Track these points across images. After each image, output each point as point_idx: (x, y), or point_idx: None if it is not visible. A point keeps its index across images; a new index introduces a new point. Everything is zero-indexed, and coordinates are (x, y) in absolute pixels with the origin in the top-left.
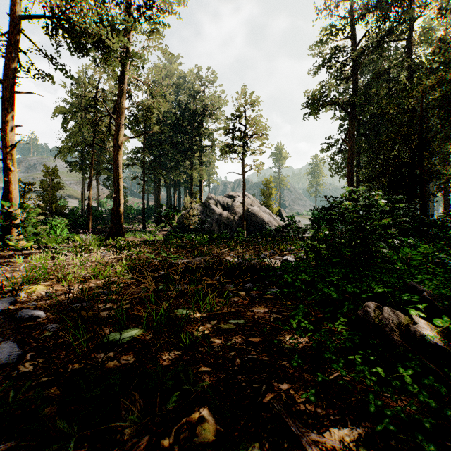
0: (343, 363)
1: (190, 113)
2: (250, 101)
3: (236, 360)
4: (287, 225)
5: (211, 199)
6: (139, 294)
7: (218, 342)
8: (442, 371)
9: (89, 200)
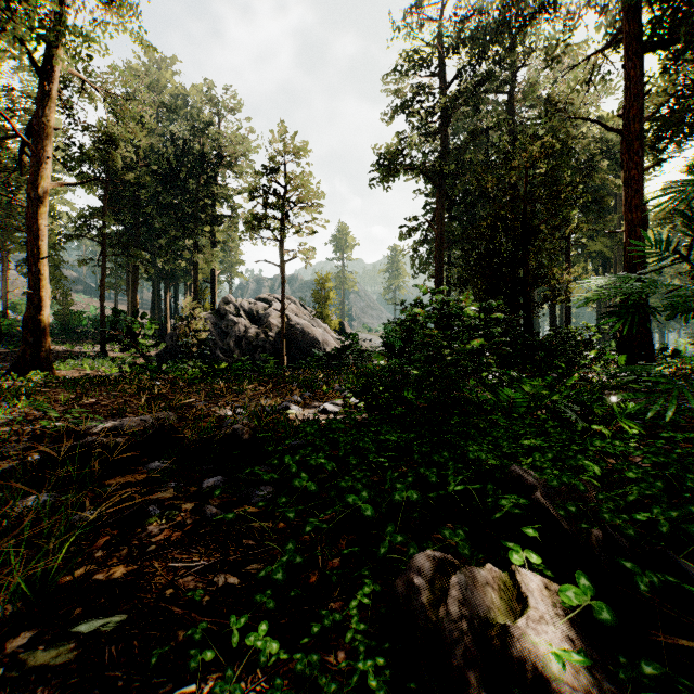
0: None
1: (194, 158)
2: (293, 149)
3: None
4: (346, 347)
5: (230, 304)
6: None
7: None
8: None
9: None
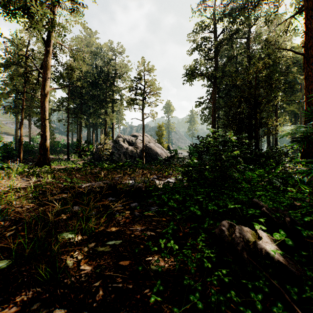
0: (202, 284)
1: (105, 74)
2: (148, 69)
3: (99, 292)
4: (172, 156)
5: (120, 137)
6: (33, 217)
7: (87, 269)
8: (285, 287)
9: (20, 136)
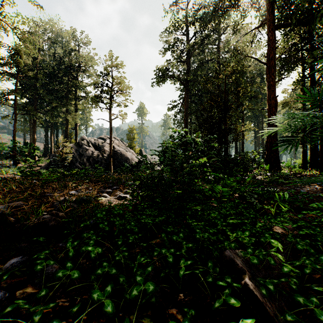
0: None
1: (65, 66)
2: (116, 64)
3: None
4: (140, 161)
5: (84, 140)
6: None
7: None
8: None
9: None
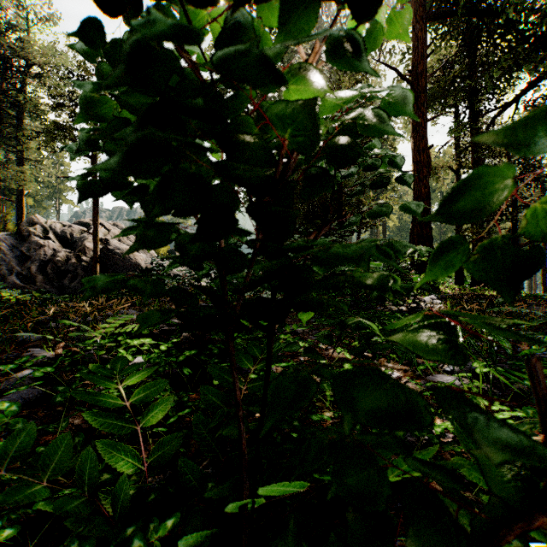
0: None
1: None
2: None
3: None
4: (145, 270)
5: (37, 225)
6: None
7: None
8: None
9: None
